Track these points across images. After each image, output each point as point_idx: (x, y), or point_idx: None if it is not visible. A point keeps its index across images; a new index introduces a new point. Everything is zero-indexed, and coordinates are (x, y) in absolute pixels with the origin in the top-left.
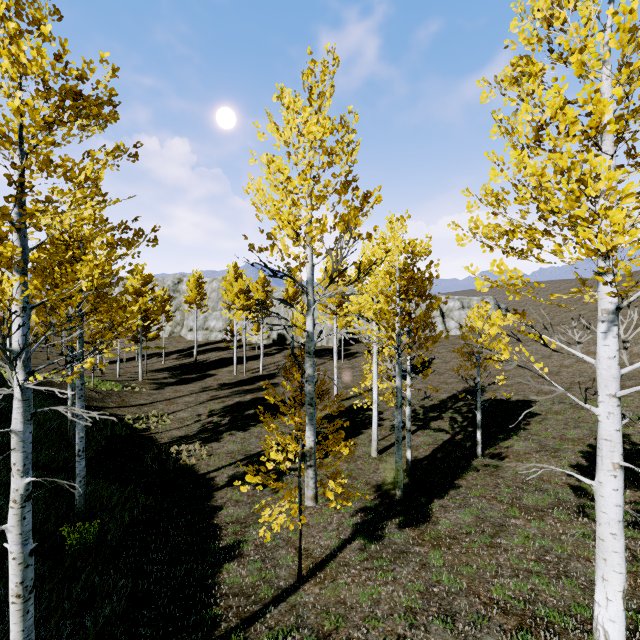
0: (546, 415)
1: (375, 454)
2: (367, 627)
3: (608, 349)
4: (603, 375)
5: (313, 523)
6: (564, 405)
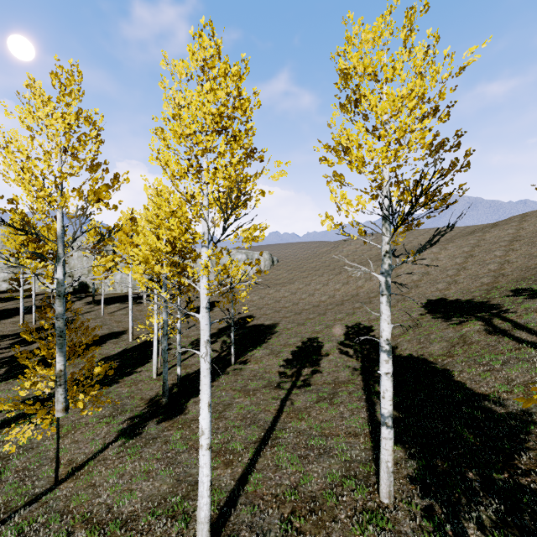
0: (282, 331)
1: (155, 376)
2: (108, 493)
3: (203, 284)
4: (202, 297)
5: (82, 439)
6: (294, 324)
